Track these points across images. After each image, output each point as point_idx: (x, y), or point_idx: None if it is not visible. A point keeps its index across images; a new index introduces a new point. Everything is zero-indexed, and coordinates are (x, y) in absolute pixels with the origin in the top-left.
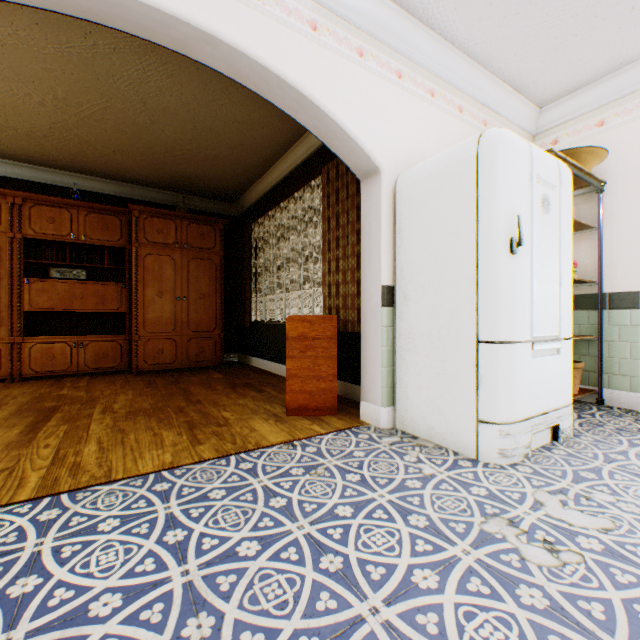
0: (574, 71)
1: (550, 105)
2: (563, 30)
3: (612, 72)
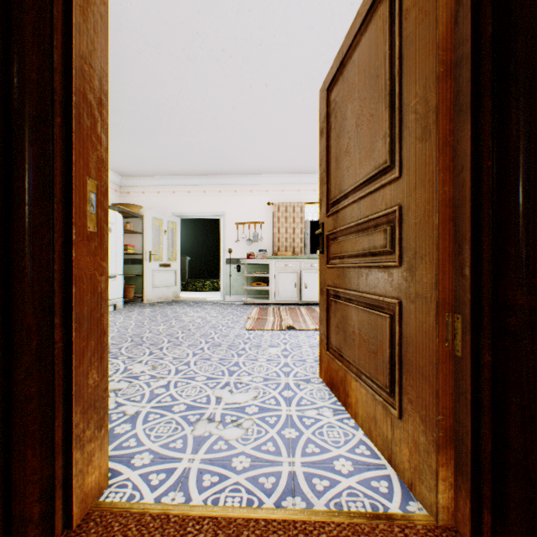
0: (132, 172)
1: (127, 177)
2: (123, 162)
3: (146, 176)
